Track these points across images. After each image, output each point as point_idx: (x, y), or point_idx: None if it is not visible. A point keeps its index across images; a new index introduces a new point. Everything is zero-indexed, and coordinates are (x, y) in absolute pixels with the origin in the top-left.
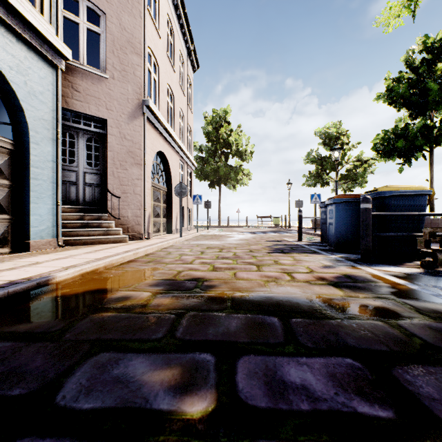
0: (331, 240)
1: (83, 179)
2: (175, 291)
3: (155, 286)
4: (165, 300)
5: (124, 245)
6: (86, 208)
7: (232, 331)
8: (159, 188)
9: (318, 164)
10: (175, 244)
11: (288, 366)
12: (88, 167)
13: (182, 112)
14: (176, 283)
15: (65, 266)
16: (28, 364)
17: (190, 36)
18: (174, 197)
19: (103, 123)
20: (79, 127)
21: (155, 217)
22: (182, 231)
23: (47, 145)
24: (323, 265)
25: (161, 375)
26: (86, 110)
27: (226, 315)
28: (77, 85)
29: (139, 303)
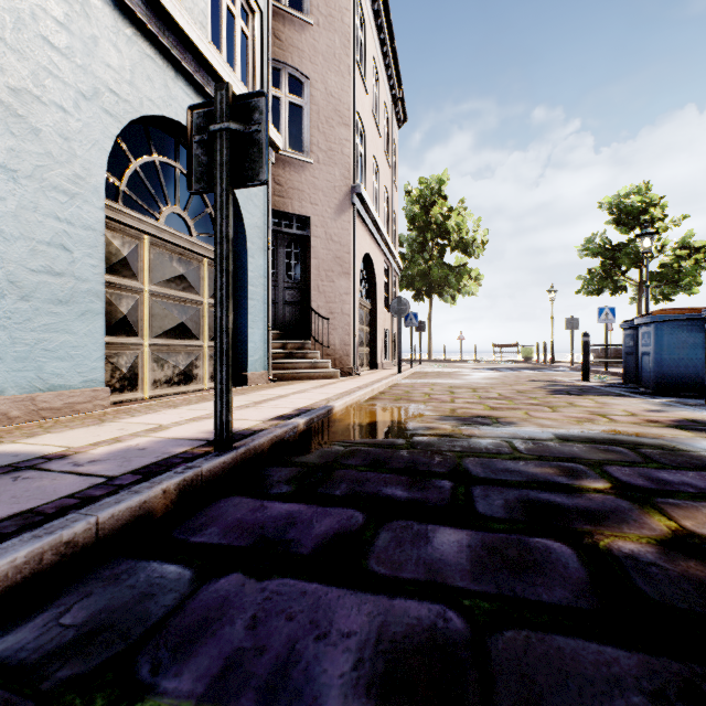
0: (647, 379)
1: (283, 296)
2: (474, 425)
3: (443, 420)
4: (474, 431)
5: (341, 381)
6: (287, 334)
7: (579, 453)
8: (363, 304)
9: (606, 256)
10: (397, 382)
11: (660, 473)
12: (288, 281)
13: (387, 191)
14: (464, 419)
15: (322, 399)
16: (417, 459)
17: (398, 79)
18: (379, 317)
19: (304, 222)
20: (279, 230)
21: (359, 346)
22: (387, 366)
23: (260, 257)
24: (647, 409)
25: (542, 470)
26: (288, 208)
27: (559, 443)
28: (279, 178)
29: (449, 432)
